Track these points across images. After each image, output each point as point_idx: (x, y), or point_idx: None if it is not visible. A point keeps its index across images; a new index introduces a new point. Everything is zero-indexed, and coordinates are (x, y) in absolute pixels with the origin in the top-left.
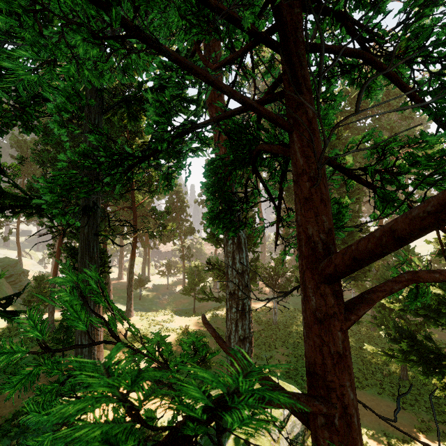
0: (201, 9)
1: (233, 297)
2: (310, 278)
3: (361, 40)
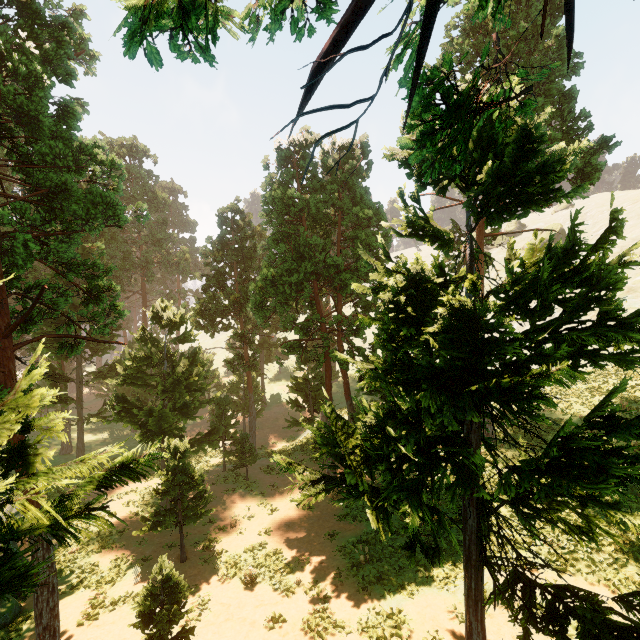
0: None
1: None
2: None
3: (39, 240)
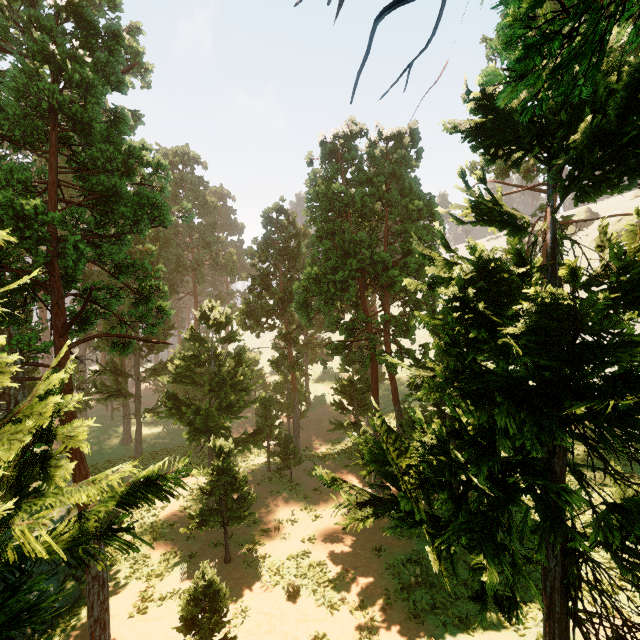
0: (2, 224)
1: (2, 398)
2: (57, 337)
3: (94, 243)
